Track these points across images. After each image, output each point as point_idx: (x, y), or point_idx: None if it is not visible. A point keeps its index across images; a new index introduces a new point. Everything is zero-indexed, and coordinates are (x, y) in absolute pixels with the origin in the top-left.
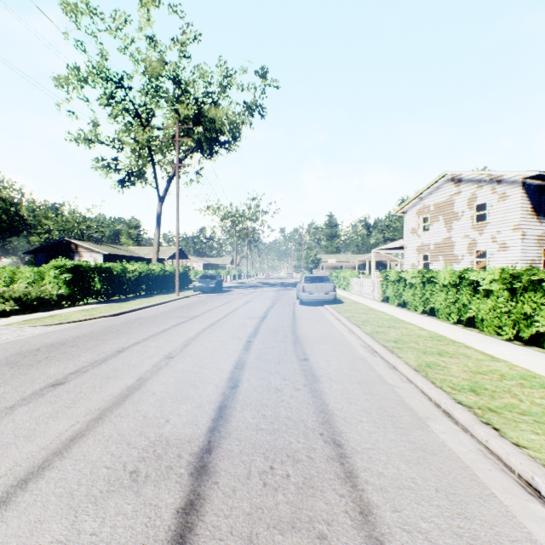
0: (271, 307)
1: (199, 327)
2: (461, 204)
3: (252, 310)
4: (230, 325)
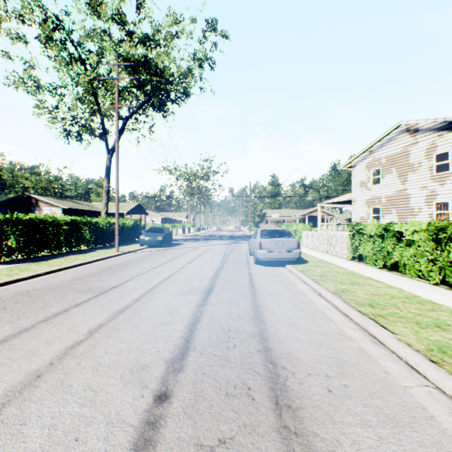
0: (220, 269)
1: (90, 322)
2: (418, 155)
3: (195, 274)
4: (148, 315)
